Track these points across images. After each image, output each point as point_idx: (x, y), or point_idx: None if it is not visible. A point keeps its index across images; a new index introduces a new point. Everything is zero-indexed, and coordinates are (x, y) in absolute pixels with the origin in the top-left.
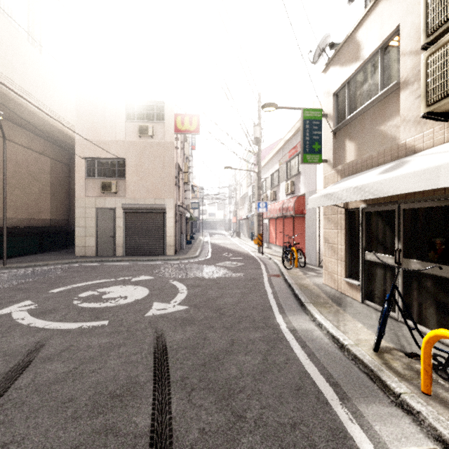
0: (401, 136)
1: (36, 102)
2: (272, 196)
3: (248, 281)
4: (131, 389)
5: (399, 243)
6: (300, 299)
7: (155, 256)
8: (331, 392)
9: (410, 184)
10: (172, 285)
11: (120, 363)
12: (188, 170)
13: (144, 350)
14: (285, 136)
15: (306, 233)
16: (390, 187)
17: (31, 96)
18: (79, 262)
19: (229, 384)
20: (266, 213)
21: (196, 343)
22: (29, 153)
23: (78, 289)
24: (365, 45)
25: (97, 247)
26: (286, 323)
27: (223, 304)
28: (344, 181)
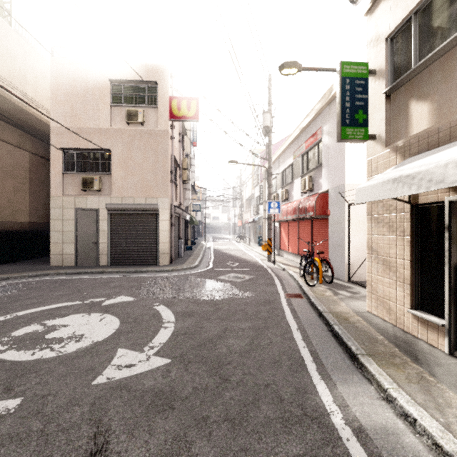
0: None
1: (2, 81)
2: (284, 196)
3: (261, 305)
4: None
5: None
6: (347, 346)
7: (146, 266)
8: None
9: None
10: (155, 313)
11: None
12: (187, 166)
13: None
14: (302, 123)
15: (331, 240)
16: None
17: None
18: (51, 274)
19: None
20: (277, 215)
21: None
22: (1, 145)
23: (21, 320)
24: None
25: (77, 255)
26: (340, 407)
27: (226, 354)
28: (419, 158)
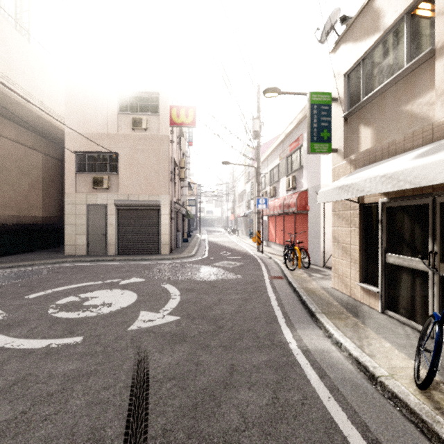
0: (438, 114)
1: (23, 93)
2: (272, 193)
3: (248, 284)
4: None
5: (434, 244)
6: (309, 308)
7: (149, 255)
8: None
9: None
10: (164, 289)
11: (85, 403)
12: (184, 165)
13: (120, 382)
14: (286, 129)
15: (310, 231)
16: (439, 173)
17: (18, 86)
18: (68, 261)
19: (229, 442)
20: (265, 210)
21: (187, 370)
22: (18, 147)
23: (59, 294)
24: (386, 13)
25: (88, 245)
26: (296, 340)
27: (220, 314)
28: (360, 171)
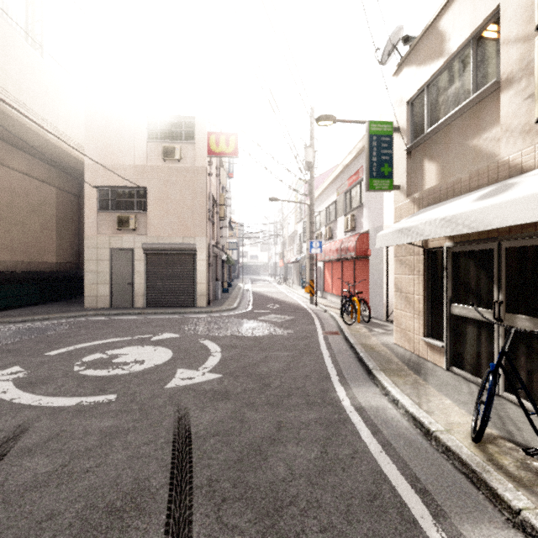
0: (503, 151)
1: (36, 118)
2: (328, 234)
3: (299, 340)
4: (137, 499)
5: (500, 292)
6: (367, 365)
7: (183, 308)
8: (419, 504)
9: (527, 212)
10: (202, 346)
11: (126, 457)
12: (224, 202)
13: (161, 438)
14: (344, 160)
15: (371, 280)
16: (495, 217)
17: (30, 110)
18: (89, 315)
19: (275, 490)
20: (320, 255)
21: (231, 427)
22: (29, 181)
23: (83, 351)
24: (451, 36)
25: (112, 296)
26: (350, 398)
27: (267, 372)
28: (423, 212)
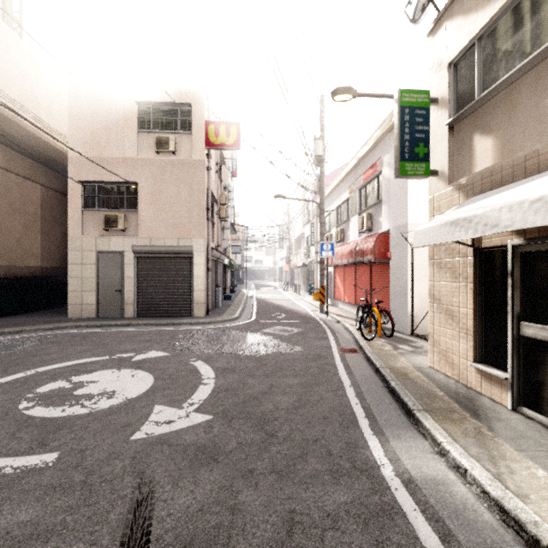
0: None
1: (12, 103)
2: (339, 236)
3: (311, 361)
4: None
5: None
6: (404, 402)
7: (178, 318)
8: None
9: None
10: (192, 369)
11: None
12: (226, 201)
13: None
14: (359, 152)
15: (392, 287)
16: None
17: (4, 94)
18: (69, 326)
19: None
20: (330, 259)
21: (215, 524)
22: (9, 176)
23: (44, 376)
24: None
25: (99, 305)
26: (391, 460)
27: (272, 410)
28: (481, 199)
